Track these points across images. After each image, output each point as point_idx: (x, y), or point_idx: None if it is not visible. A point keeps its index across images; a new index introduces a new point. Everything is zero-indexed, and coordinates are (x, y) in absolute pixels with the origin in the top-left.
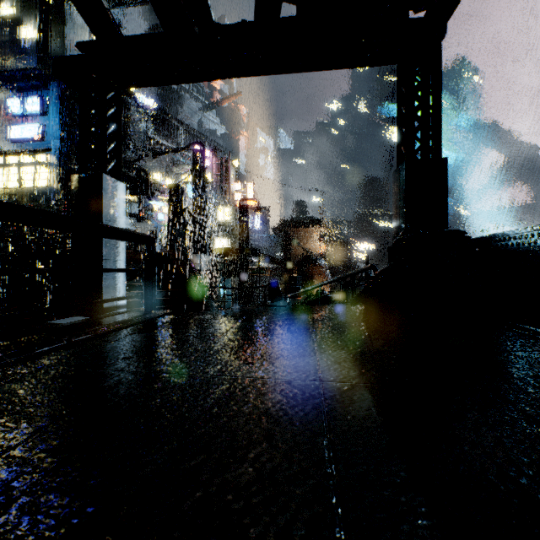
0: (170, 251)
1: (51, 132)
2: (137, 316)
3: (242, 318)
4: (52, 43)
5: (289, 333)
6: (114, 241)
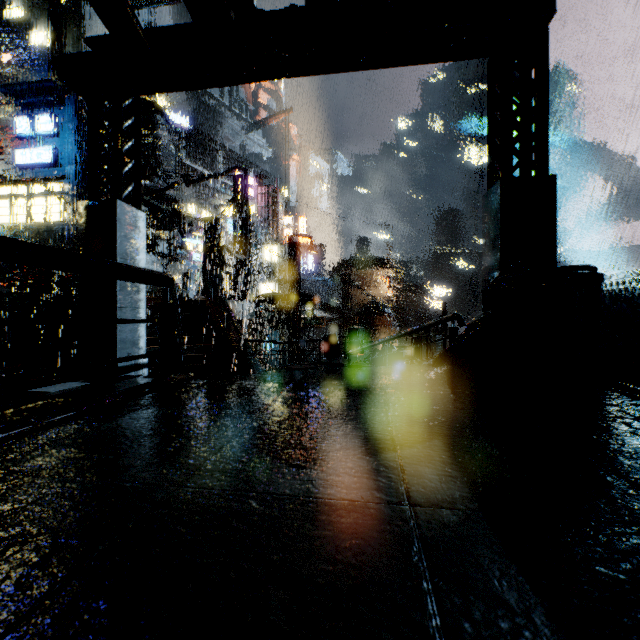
0: (205, 298)
1: (66, 157)
2: (146, 383)
3: (289, 385)
4: (67, 50)
5: (354, 410)
6: (131, 285)
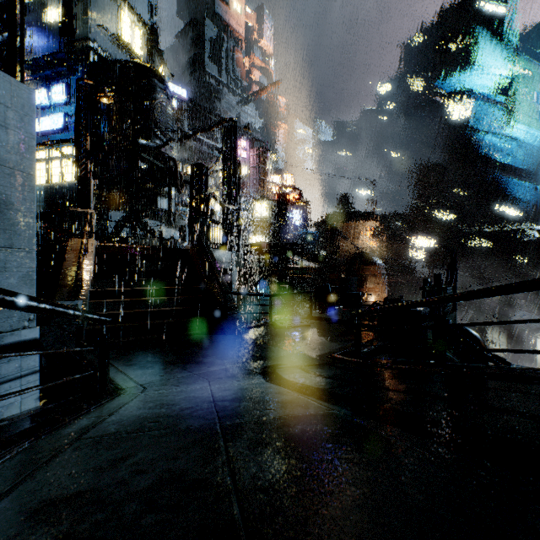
0: (189, 246)
1: None
2: None
3: None
4: (76, 24)
5: None
6: None
